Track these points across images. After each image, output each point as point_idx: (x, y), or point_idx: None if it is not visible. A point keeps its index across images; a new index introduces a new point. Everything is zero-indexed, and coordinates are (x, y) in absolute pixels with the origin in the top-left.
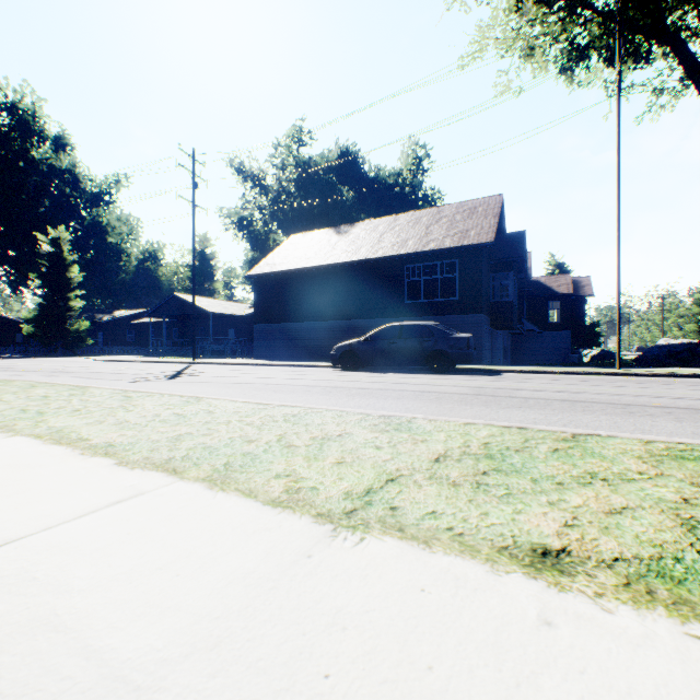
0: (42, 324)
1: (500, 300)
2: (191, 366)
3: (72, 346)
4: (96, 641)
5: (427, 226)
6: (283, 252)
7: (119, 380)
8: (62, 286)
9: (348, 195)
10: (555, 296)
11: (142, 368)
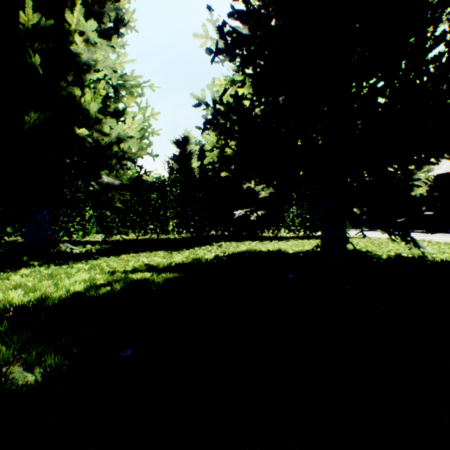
0: None
1: None
2: None
3: None
4: None
5: None
6: None
7: None
8: None
9: None
10: None
11: None
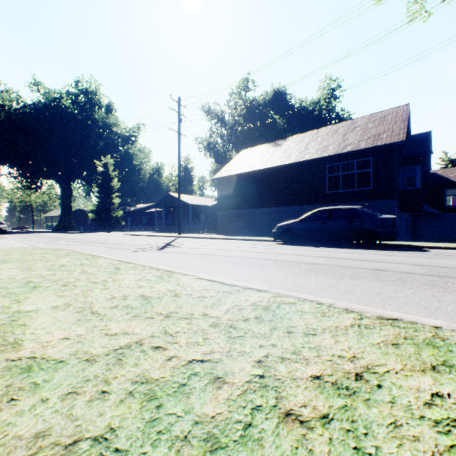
0: (98, 213)
1: (408, 188)
2: (177, 239)
3: (114, 225)
4: None
5: (343, 135)
6: (236, 162)
7: (127, 249)
8: (109, 190)
9: (279, 121)
10: (451, 185)
11: (146, 240)
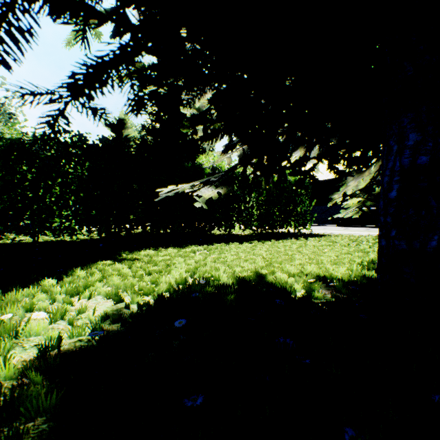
0: None
1: None
2: None
3: None
4: (326, 231)
5: None
6: None
7: None
8: None
9: None
10: None
11: None
